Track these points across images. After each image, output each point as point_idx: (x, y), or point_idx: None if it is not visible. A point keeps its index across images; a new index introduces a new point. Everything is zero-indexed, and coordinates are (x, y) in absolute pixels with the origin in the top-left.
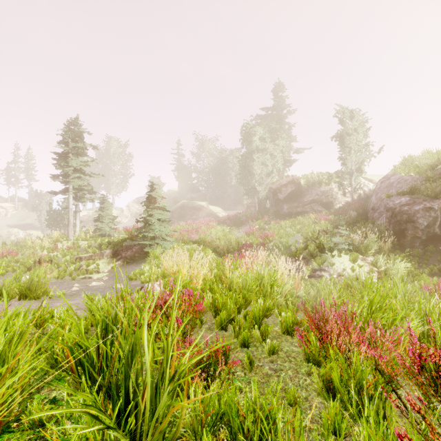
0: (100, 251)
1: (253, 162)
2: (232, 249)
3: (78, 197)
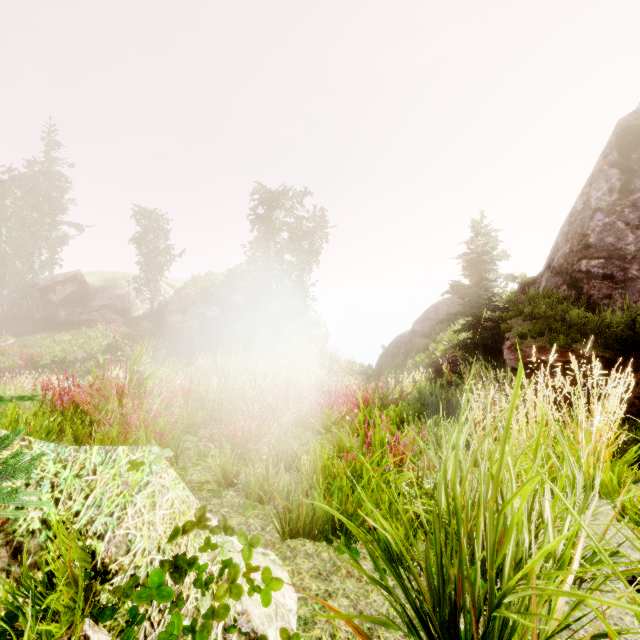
0: None
1: (0, 238)
2: None
3: None
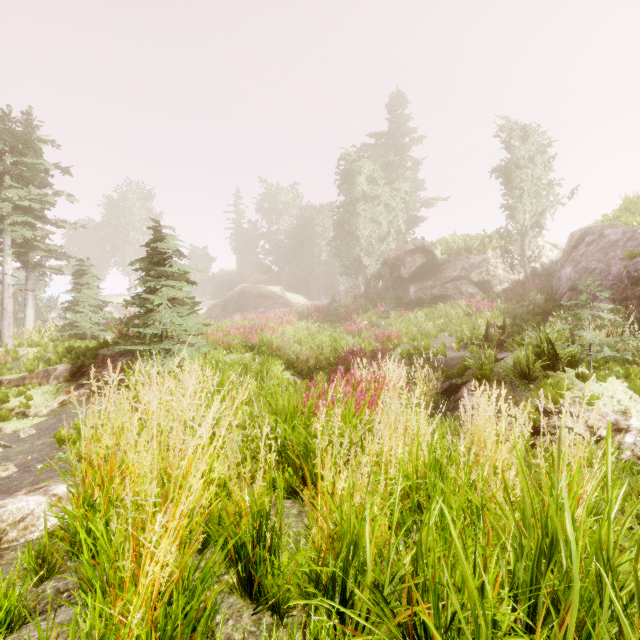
0: (44, 368)
1: (358, 219)
2: (325, 361)
3: (30, 264)
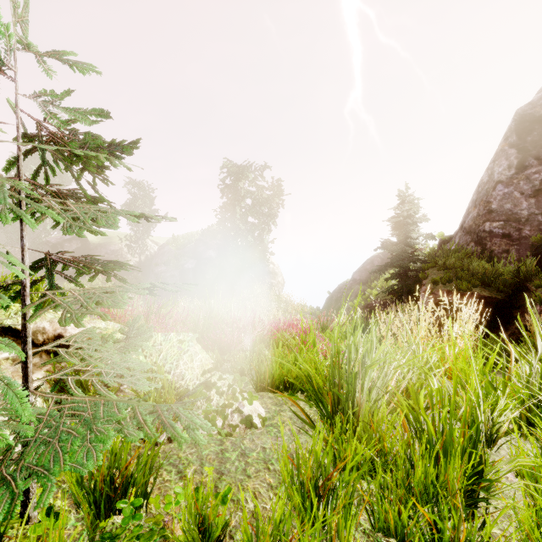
0: None
1: None
2: None
3: None
